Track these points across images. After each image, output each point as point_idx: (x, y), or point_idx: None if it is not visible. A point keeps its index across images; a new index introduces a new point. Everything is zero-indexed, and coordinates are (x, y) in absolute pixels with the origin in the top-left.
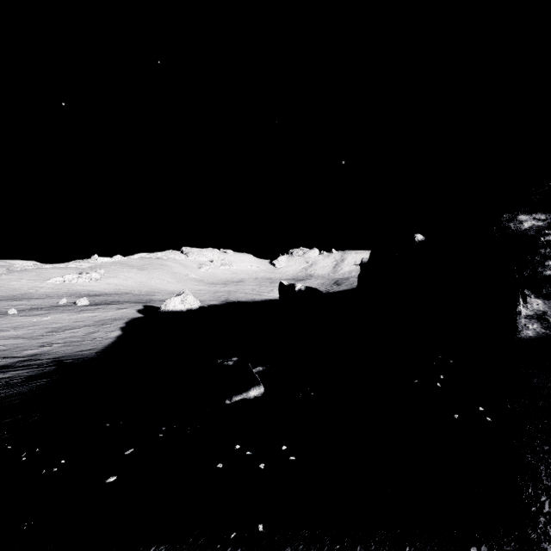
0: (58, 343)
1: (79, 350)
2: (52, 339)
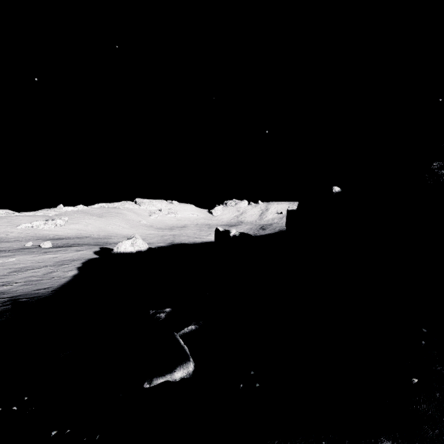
0: (18, 283)
1: (36, 289)
2: (14, 279)
